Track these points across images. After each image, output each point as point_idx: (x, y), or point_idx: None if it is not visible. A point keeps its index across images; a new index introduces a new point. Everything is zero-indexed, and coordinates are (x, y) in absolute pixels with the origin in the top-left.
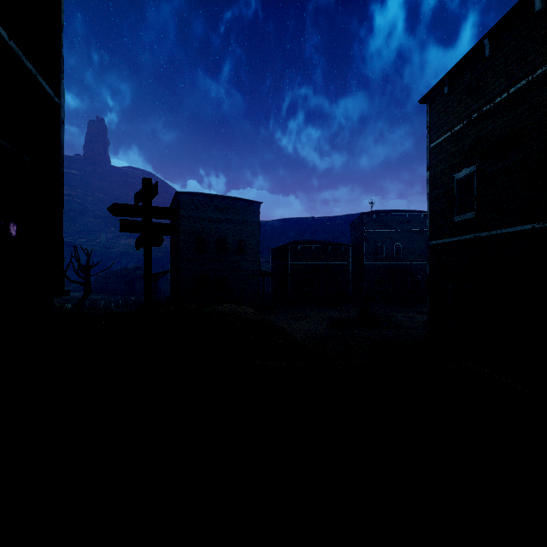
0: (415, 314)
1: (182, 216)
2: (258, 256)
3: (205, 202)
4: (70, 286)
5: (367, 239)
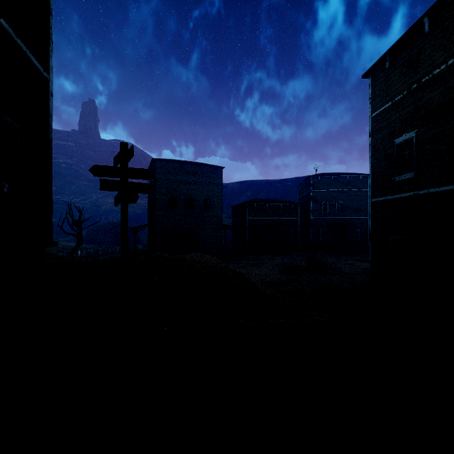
0: (356, 261)
1: (157, 179)
2: (221, 212)
3: (176, 167)
4: (67, 237)
5: (313, 198)
